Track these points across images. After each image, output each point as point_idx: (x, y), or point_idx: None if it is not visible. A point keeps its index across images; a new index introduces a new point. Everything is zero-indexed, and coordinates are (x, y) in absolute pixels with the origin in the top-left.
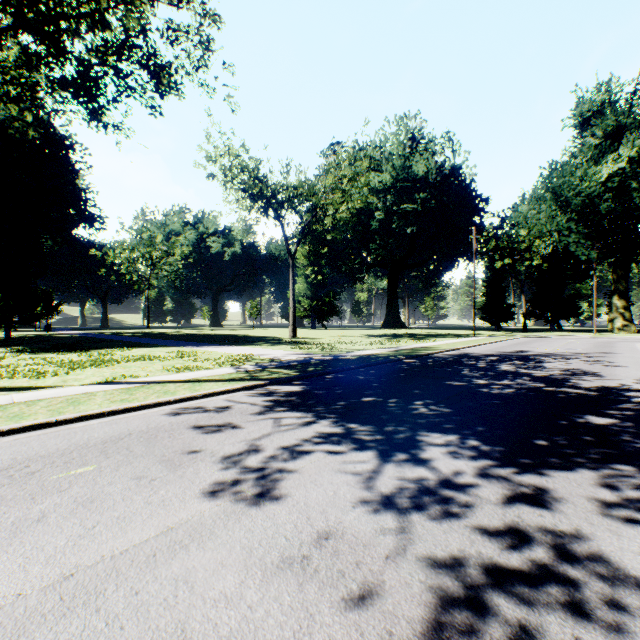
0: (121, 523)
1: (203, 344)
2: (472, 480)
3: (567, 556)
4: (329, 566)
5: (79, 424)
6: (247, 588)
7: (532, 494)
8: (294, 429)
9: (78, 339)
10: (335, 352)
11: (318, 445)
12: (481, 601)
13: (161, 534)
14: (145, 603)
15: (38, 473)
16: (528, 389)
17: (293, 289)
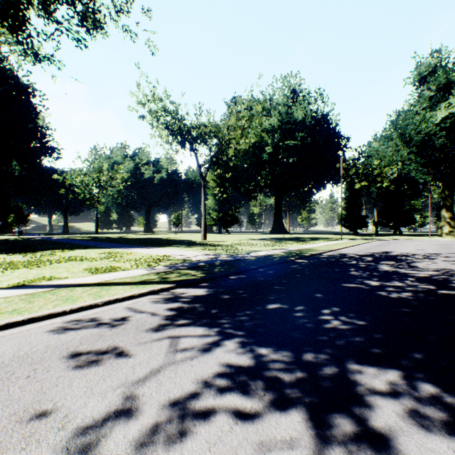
0: None
1: (132, 246)
2: None
3: None
4: None
5: None
6: None
7: None
8: (192, 359)
9: (37, 242)
10: (237, 253)
11: (221, 396)
12: None
13: None
14: None
15: None
16: (424, 292)
17: (204, 203)
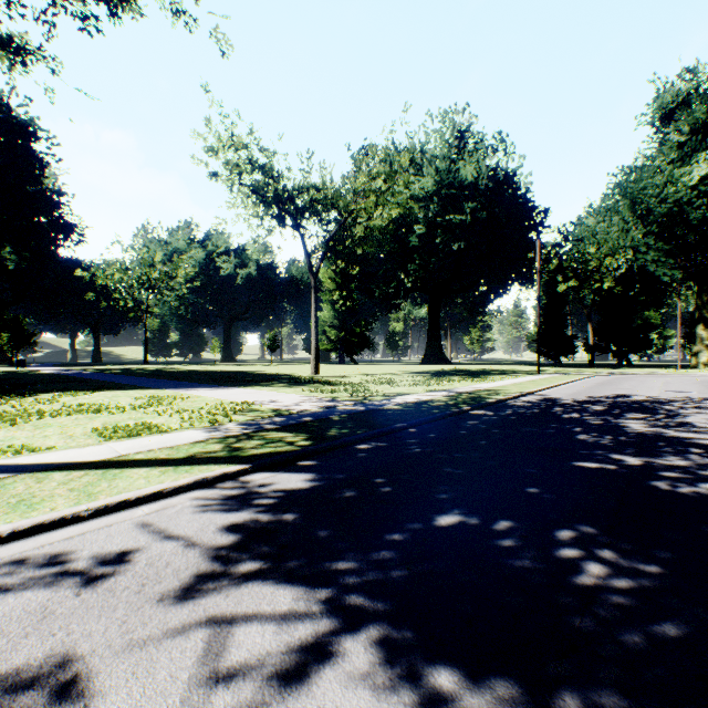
0: None
1: (195, 385)
2: None
3: None
4: None
5: None
6: None
7: None
8: None
9: (41, 378)
10: (369, 397)
11: None
12: None
13: None
14: None
15: None
16: None
17: (315, 315)
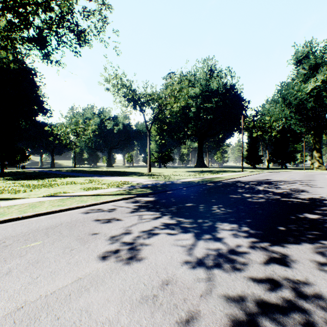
0: (52, 275)
1: (103, 176)
2: (246, 250)
3: (302, 295)
4: (168, 301)
5: (34, 218)
6: (121, 315)
7: (279, 258)
8: (149, 221)
9: (38, 173)
10: (171, 180)
11: (162, 230)
12: (256, 323)
13: (74, 282)
14: (62, 325)
15: (9, 246)
16: (272, 199)
17: (149, 147)
